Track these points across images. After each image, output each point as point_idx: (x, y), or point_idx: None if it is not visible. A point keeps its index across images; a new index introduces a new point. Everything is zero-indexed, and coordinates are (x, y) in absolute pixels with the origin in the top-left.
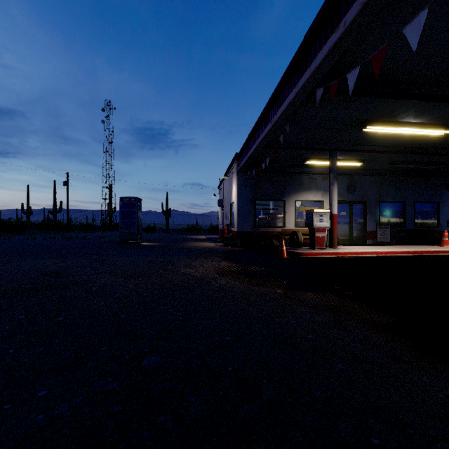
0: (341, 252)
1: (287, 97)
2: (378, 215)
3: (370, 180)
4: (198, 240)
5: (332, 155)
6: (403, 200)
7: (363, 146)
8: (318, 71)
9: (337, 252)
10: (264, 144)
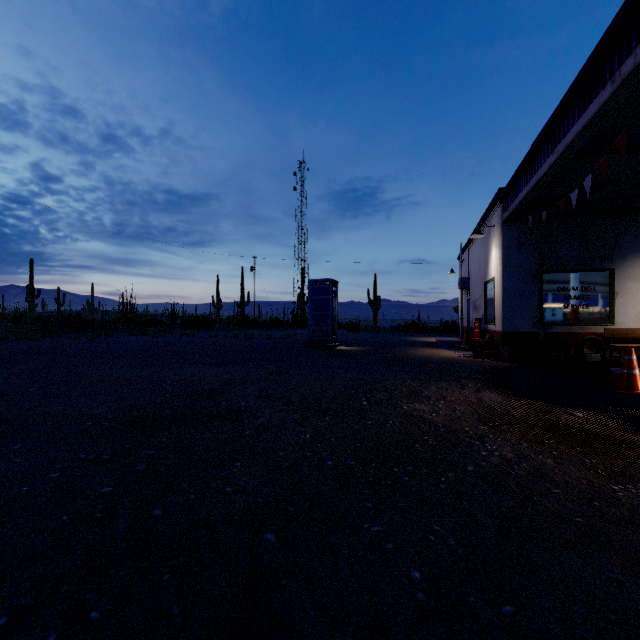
0: None
1: None
2: None
3: None
4: (425, 346)
5: None
6: None
7: None
8: None
9: None
10: (578, 146)
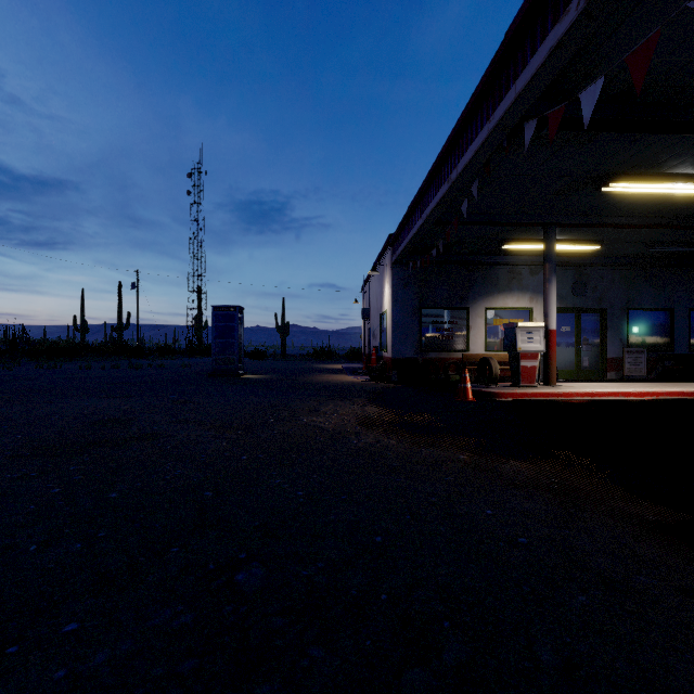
0: (564, 392)
1: (476, 139)
2: (626, 331)
3: (612, 274)
4: (331, 372)
5: (549, 233)
6: (669, 306)
7: (602, 218)
8: (530, 90)
9: (558, 392)
10: (435, 217)
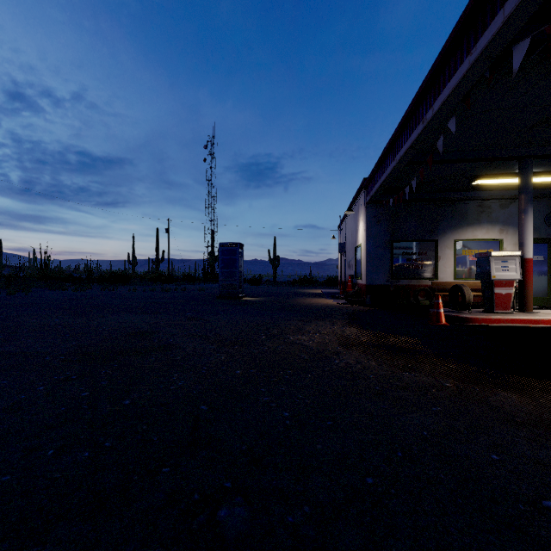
0: (543, 319)
1: (454, 75)
2: None
3: None
4: (313, 296)
5: (525, 166)
6: None
7: None
8: (521, 10)
9: (536, 319)
10: (408, 158)
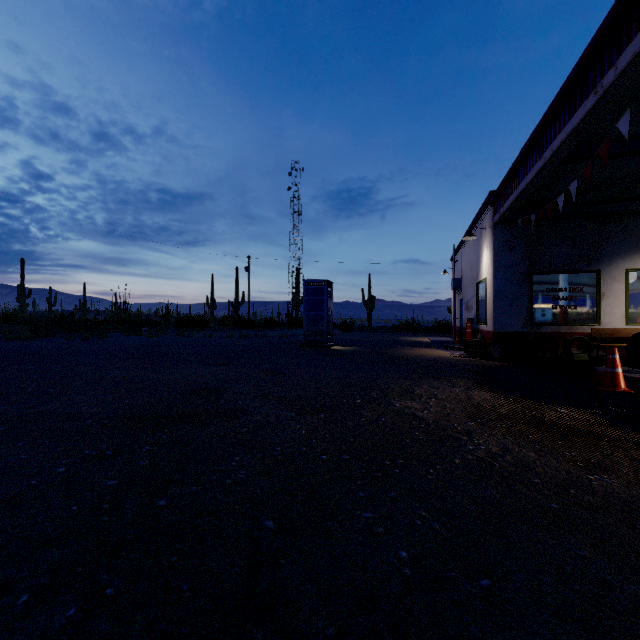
0: None
1: None
2: None
3: None
4: (419, 345)
5: None
6: None
7: None
8: None
9: None
10: (564, 152)
